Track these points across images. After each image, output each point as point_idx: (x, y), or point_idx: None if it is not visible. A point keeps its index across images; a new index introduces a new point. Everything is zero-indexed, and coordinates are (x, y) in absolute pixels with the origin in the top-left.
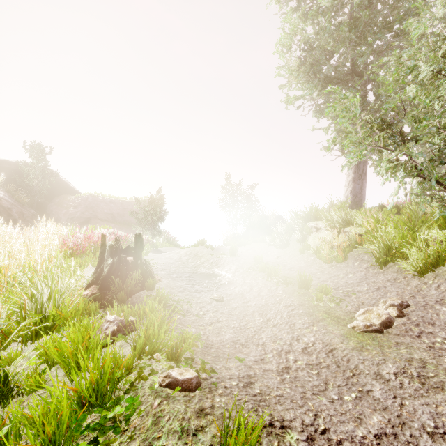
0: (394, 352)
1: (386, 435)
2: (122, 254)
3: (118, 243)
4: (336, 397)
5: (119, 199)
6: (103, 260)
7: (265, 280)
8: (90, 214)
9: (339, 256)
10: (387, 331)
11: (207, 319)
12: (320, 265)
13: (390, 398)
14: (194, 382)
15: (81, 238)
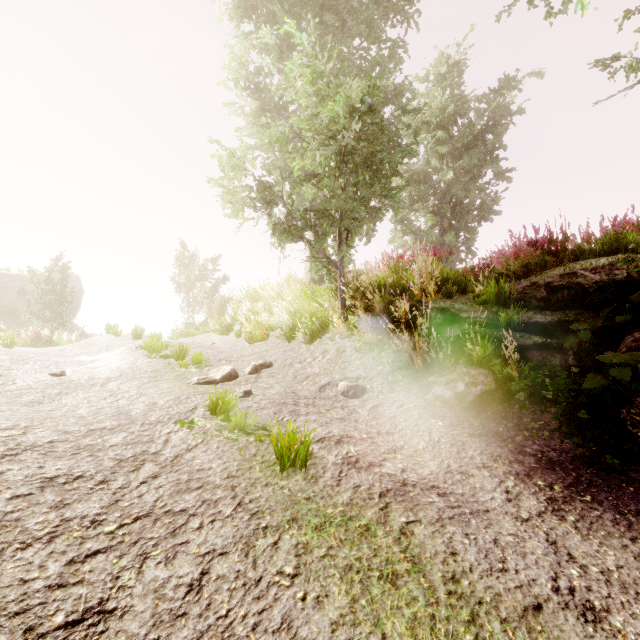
0: (194, 390)
1: (104, 429)
2: None
3: None
4: (91, 418)
5: None
6: None
7: (142, 356)
8: None
9: (260, 333)
10: (223, 383)
11: (13, 387)
12: (243, 346)
13: (142, 412)
14: None
15: None
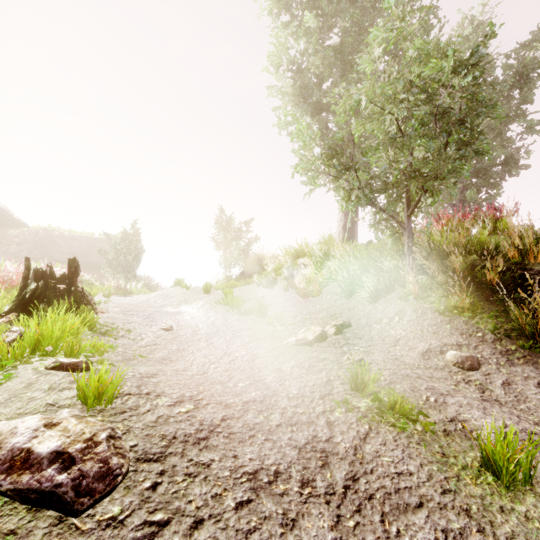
0: (305, 355)
1: (254, 401)
2: (56, 283)
3: (51, 270)
4: (231, 385)
5: (84, 235)
6: (27, 286)
7: (226, 311)
8: (42, 254)
9: (314, 290)
10: (317, 345)
11: (143, 343)
12: (297, 301)
13: (276, 381)
14: (81, 365)
15: (12, 272)
